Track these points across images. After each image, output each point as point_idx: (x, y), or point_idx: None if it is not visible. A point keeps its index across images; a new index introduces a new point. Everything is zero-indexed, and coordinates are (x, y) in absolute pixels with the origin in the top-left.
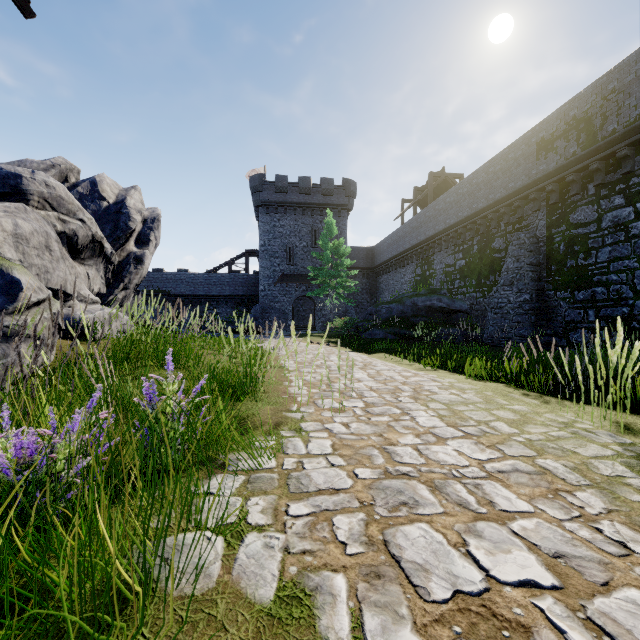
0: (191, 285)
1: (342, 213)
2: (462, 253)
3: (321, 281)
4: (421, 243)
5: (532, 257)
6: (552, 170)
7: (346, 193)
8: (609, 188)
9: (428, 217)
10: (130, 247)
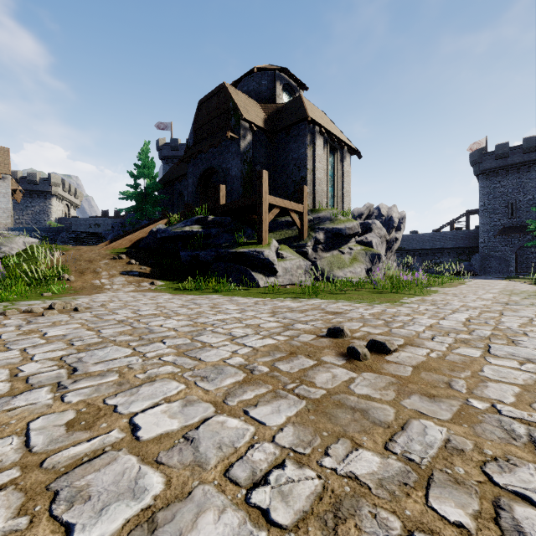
0: (420, 242)
1: None
2: None
3: None
4: None
5: None
6: None
7: None
8: None
9: None
10: (393, 233)
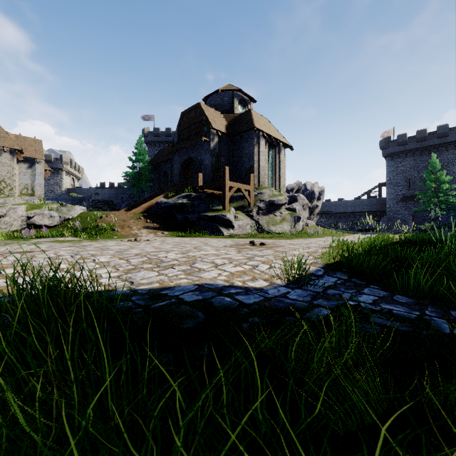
0: (344, 207)
1: None
2: None
3: (426, 200)
4: None
5: None
6: None
7: None
8: None
9: None
10: (315, 202)
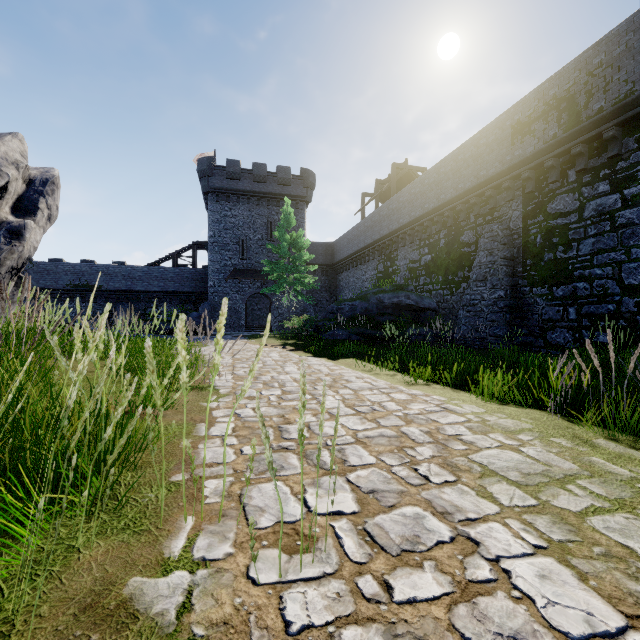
0: (128, 279)
1: (300, 205)
2: (428, 248)
3: (277, 276)
4: (384, 238)
5: (506, 250)
6: (529, 155)
7: (304, 184)
8: (592, 174)
9: (391, 210)
10: (1, 214)
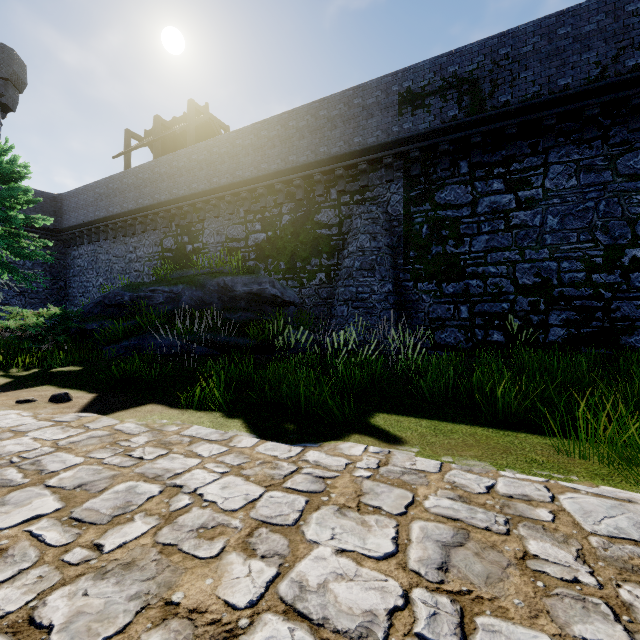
0: None
1: None
2: (261, 223)
3: None
4: (180, 200)
5: (389, 237)
6: (424, 131)
7: (0, 70)
8: (486, 170)
9: (196, 162)
10: None
